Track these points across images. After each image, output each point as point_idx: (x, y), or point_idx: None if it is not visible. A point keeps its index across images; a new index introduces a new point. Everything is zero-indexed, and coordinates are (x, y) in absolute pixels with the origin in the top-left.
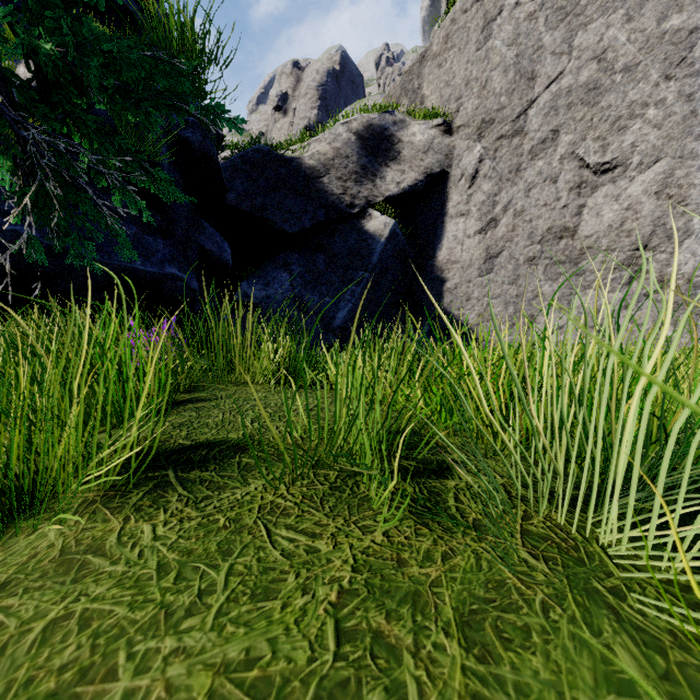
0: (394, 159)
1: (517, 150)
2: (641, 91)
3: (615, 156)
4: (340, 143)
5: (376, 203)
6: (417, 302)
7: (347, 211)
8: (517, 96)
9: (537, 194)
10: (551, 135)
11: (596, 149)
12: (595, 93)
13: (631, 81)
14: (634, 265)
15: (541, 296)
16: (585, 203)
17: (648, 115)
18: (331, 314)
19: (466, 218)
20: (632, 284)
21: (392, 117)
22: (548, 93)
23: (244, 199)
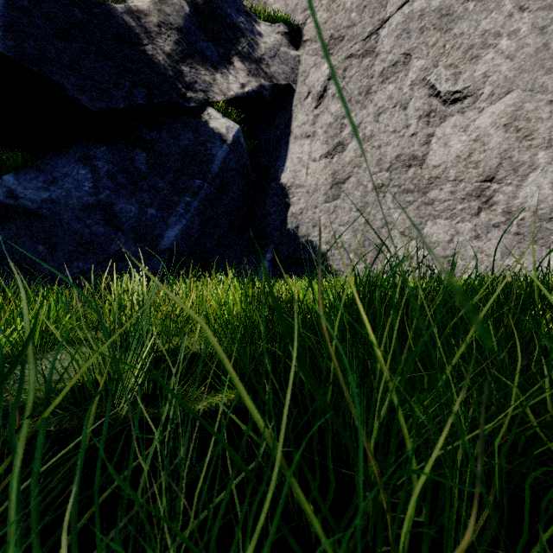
0: (237, 54)
1: (368, 71)
2: (494, 20)
3: (466, 86)
4: (170, 8)
5: (216, 103)
6: (258, 227)
7: (179, 101)
8: (369, 14)
9: (387, 119)
10: (403, 58)
11: (448, 76)
12: (448, 19)
13: (484, 10)
14: (482, 196)
15: (391, 225)
16: (434, 133)
17: (500, 45)
18: (157, 231)
19: (312, 140)
20: (481, 215)
21: (235, 4)
22: (400, 14)
23: (1, 34)
